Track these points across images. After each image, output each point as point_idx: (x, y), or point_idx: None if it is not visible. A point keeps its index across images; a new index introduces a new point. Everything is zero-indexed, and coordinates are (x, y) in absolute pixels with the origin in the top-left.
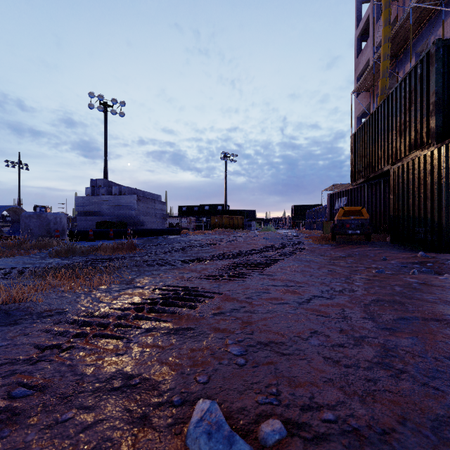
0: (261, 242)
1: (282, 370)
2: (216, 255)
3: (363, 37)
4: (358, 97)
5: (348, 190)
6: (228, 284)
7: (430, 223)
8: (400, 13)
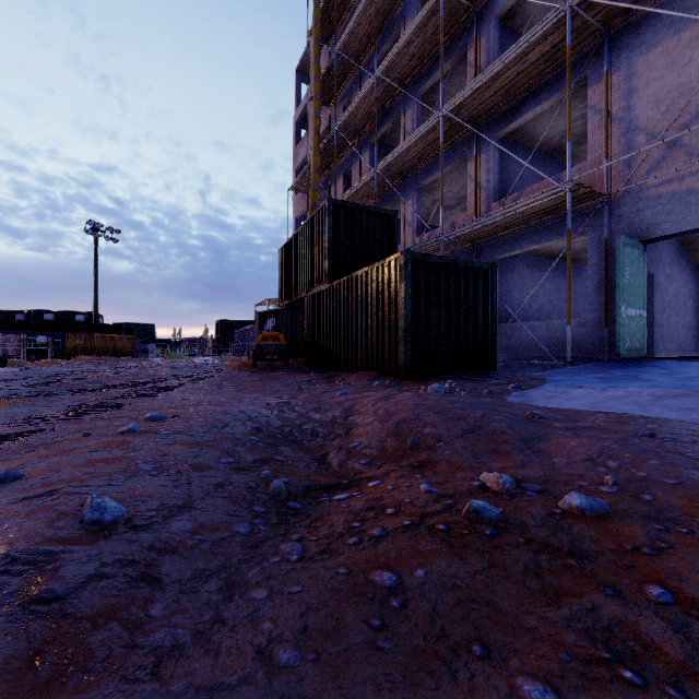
0: (167, 372)
1: (181, 413)
2: (111, 385)
3: (303, 124)
4: (297, 194)
5: (276, 310)
6: (140, 399)
7: (326, 349)
8: (332, 122)
